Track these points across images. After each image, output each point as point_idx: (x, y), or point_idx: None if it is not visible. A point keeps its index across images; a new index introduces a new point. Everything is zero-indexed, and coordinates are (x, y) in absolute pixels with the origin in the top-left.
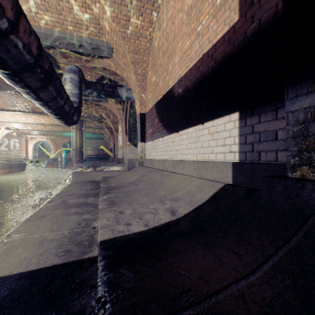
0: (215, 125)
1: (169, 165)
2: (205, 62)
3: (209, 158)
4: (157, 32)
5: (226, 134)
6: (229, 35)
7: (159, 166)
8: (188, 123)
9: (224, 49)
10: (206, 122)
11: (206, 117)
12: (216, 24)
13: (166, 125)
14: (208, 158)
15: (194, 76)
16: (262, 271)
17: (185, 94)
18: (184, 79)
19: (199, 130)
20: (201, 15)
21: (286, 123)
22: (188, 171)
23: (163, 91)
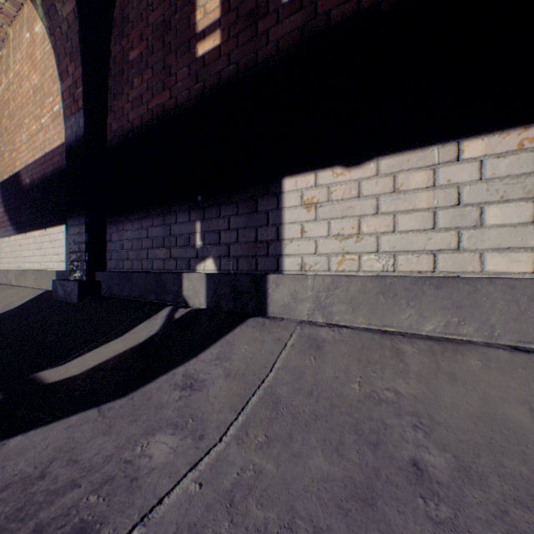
0: (54, 233)
1: (13, 276)
2: (48, 163)
3: (51, 267)
4: (3, 75)
5: (60, 243)
6: (61, 150)
7: (2, 279)
8: (35, 225)
9: (59, 161)
10: (48, 228)
11: (48, 223)
12: (55, 130)
13: (14, 220)
14: (50, 267)
15: (40, 171)
16: (6, 331)
17: (33, 189)
18: (32, 169)
19: (44, 235)
20: (45, 108)
21: (69, 243)
22: (31, 282)
23: (10, 169)
